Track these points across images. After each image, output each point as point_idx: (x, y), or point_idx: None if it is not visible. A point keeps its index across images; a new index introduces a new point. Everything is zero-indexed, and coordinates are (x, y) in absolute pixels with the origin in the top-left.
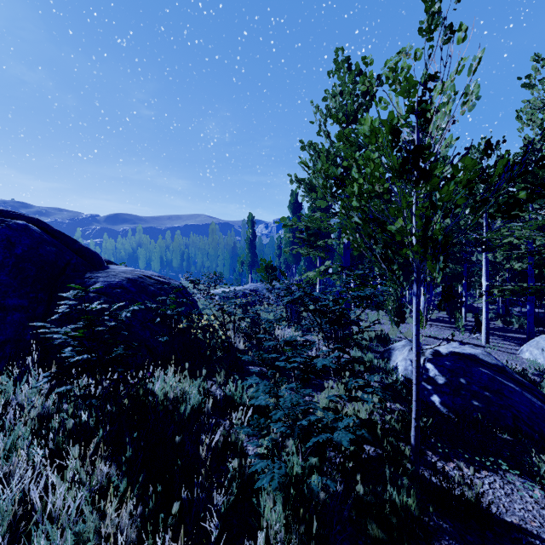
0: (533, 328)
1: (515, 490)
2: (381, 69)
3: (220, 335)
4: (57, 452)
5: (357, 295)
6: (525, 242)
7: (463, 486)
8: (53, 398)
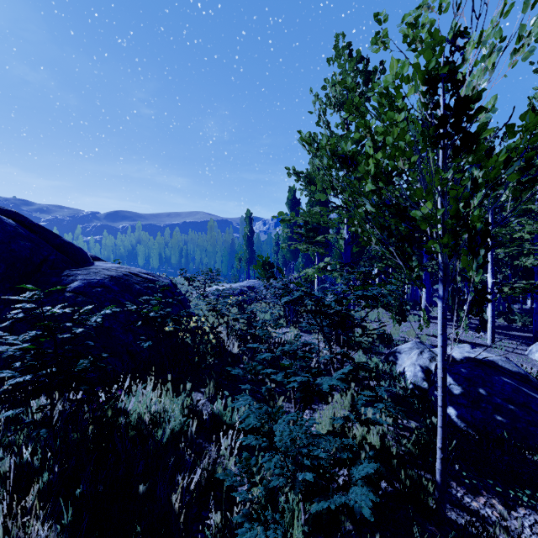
0: None
1: None
2: (397, 26)
3: (211, 339)
4: None
5: (361, 295)
6: (530, 238)
7: (500, 531)
8: None
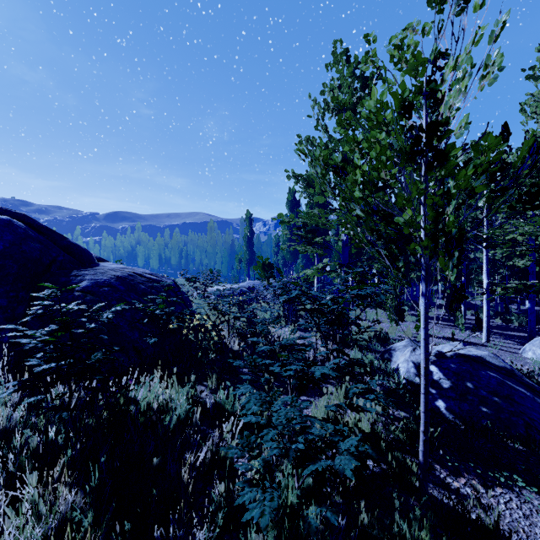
0: (534, 326)
1: (534, 510)
2: (385, 47)
3: (213, 336)
4: (19, 475)
5: (357, 294)
6: (526, 239)
7: (477, 507)
8: (20, 410)
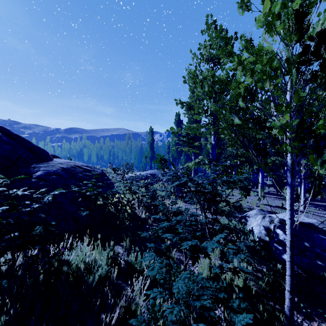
0: None
1: None
2: None
3: (127, 209)
4: None
5: (225, 180)
6: None
7: None
8: None
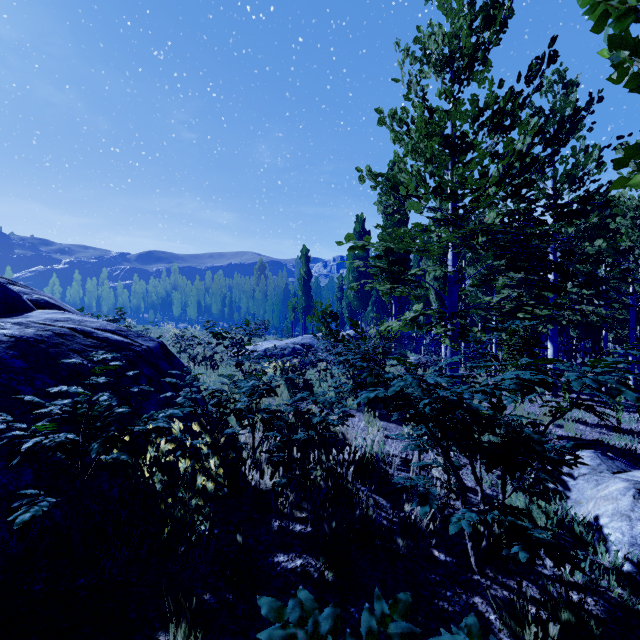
0: None
1: None
2: None
3: (199, 486)
4: None
5: (529, 379)
6: None
7: None
8: None
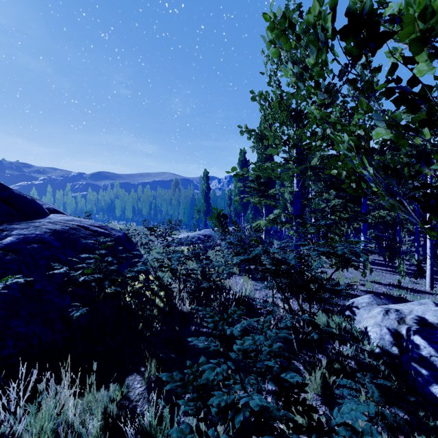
0: None
1: None
2: None
3: (156, 303)
4: None
5: (325, 251)
6: None
7: None
8: None
